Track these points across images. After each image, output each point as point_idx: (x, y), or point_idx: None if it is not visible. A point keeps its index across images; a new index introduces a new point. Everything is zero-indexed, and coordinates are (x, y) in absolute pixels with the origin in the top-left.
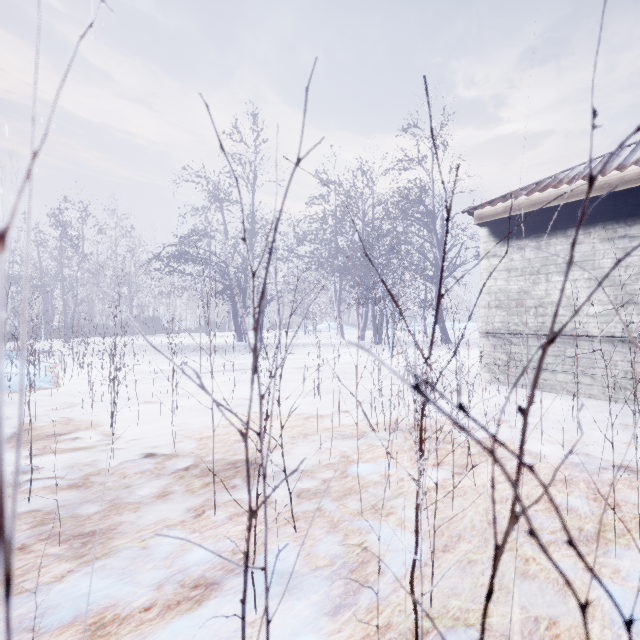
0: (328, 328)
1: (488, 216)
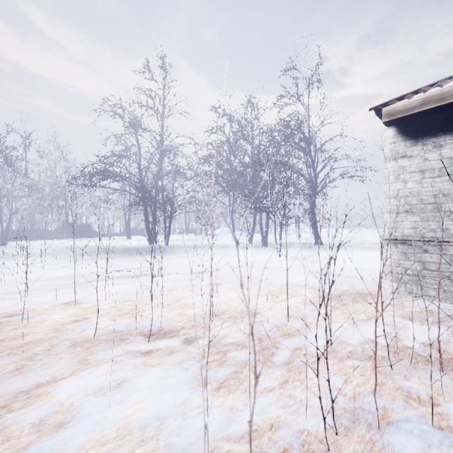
0: (223, 232)
1: (401, 111)
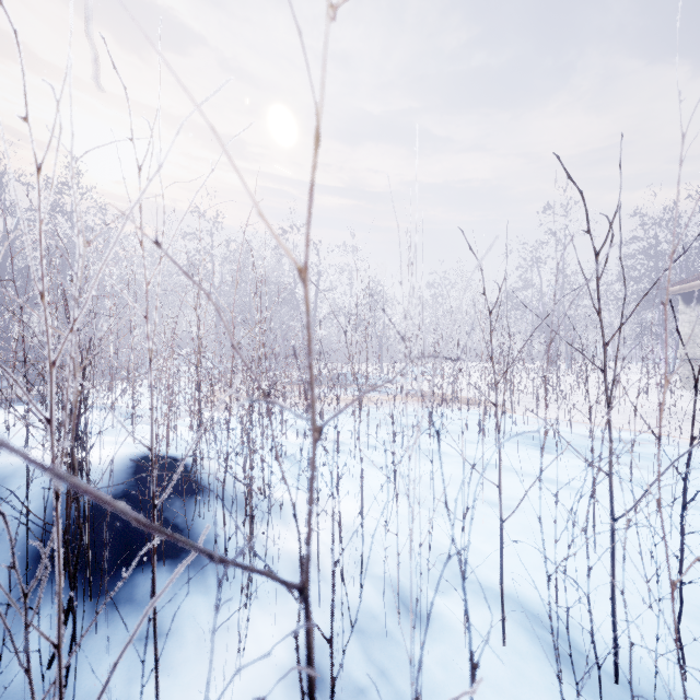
0: None
1: (672, 292)
